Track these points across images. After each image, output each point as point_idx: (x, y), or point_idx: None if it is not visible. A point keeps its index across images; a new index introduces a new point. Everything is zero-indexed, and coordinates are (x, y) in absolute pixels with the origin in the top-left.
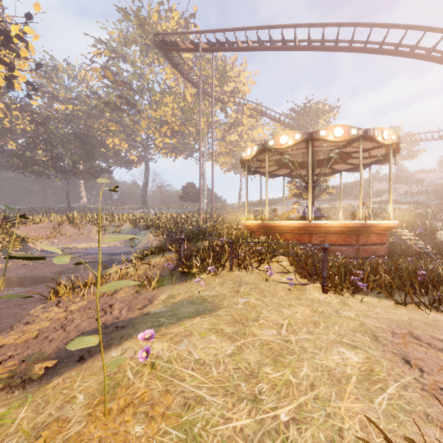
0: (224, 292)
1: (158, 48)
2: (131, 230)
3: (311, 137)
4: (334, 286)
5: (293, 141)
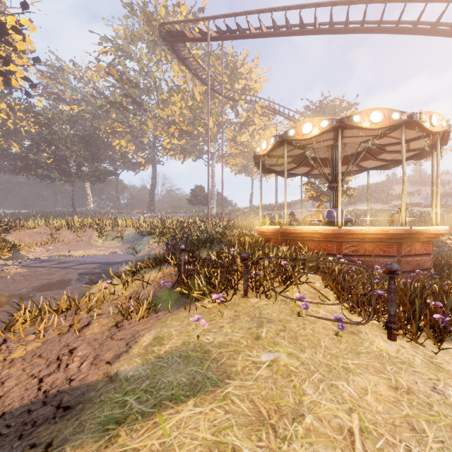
0: (237, 337)
1: (164, 41)
2: (134, 236)
3: (342, 124)
4: (404, 327)
5: (319, 130)
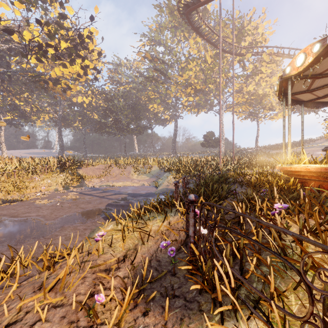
0: None
1: (181, 17)
2: (158, 172)
3: None
4: None
5: None
